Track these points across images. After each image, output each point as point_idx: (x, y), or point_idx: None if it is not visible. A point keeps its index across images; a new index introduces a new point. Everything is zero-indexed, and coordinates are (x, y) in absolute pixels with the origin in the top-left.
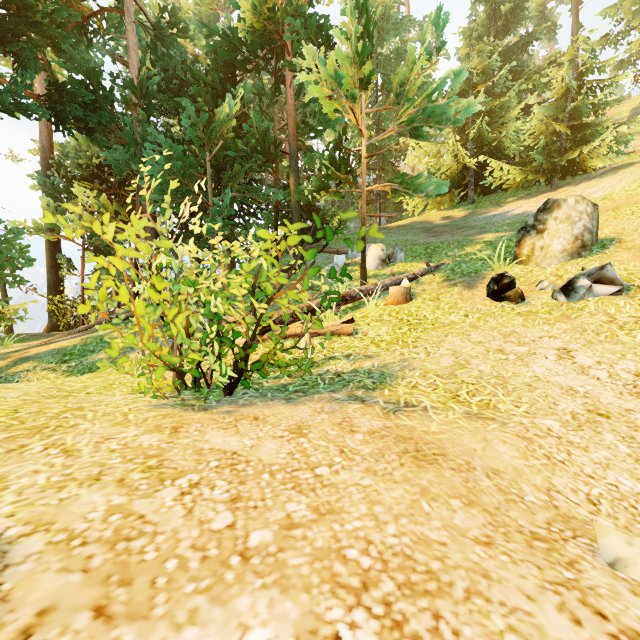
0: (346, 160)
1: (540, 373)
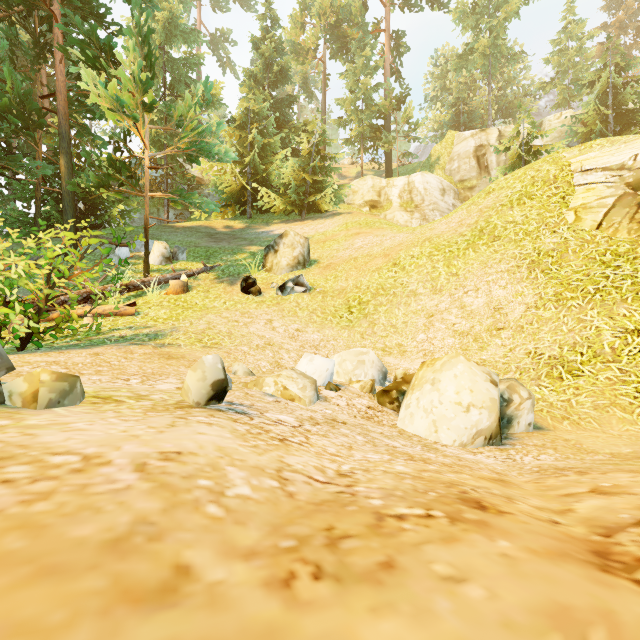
0: (129, 164)
1: (252, 330)
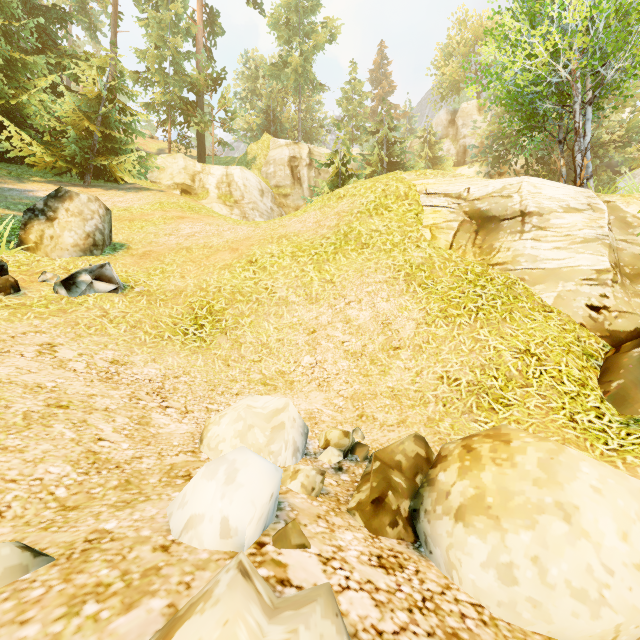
0: None
1: (5, 374)
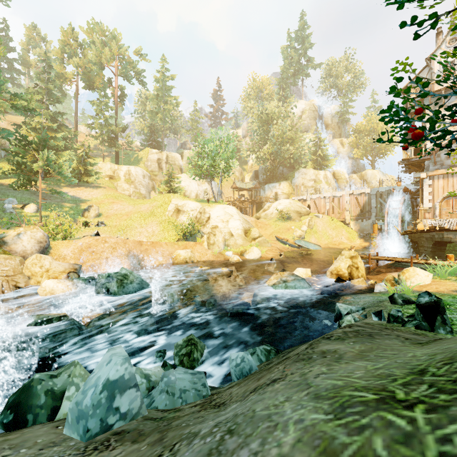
0: (36, 181)
1: None
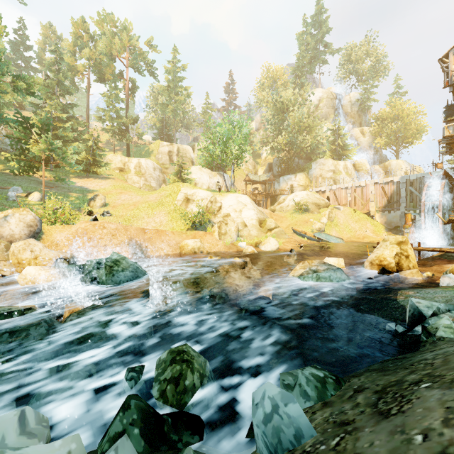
0: (38, 167)
1: None
